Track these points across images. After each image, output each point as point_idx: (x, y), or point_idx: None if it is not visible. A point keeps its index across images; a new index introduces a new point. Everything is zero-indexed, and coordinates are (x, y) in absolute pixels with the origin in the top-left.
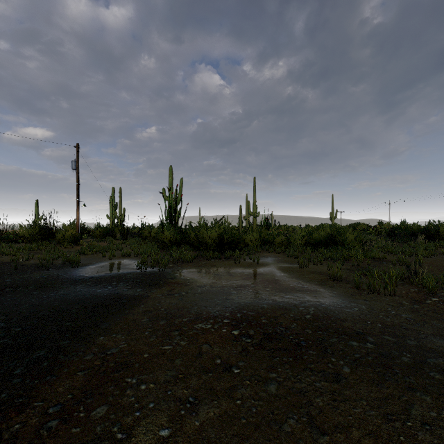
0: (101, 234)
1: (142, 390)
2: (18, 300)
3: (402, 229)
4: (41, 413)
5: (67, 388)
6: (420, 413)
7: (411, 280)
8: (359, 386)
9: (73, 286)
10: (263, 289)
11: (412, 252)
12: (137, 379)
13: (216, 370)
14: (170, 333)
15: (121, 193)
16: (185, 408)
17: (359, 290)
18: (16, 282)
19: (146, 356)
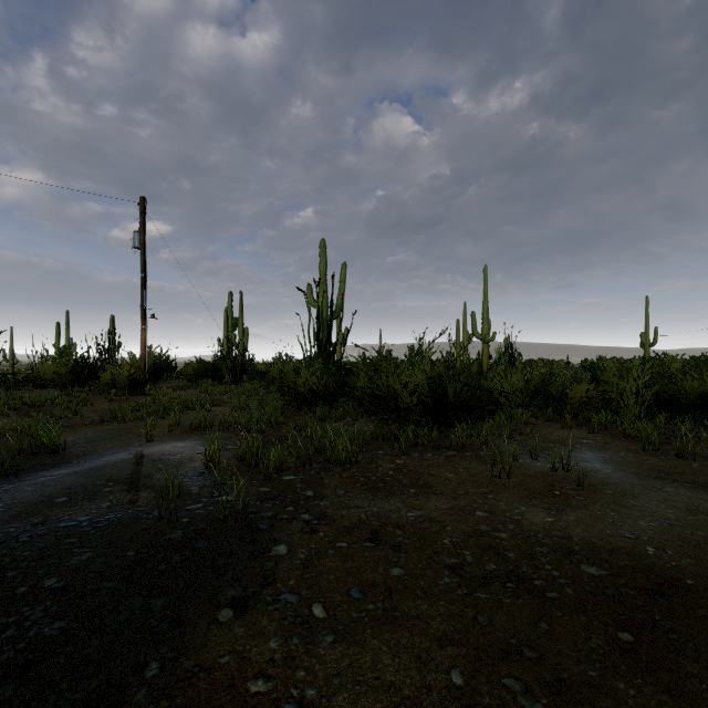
0: (196, 373)
1: None
2: None
3: None
4: None
5: None
6: None
7: None
8: None
9: None
10: None
11: None
12: None
13: None
14: None
15: (241, 301)
16: None
17: None
18: None
19: None
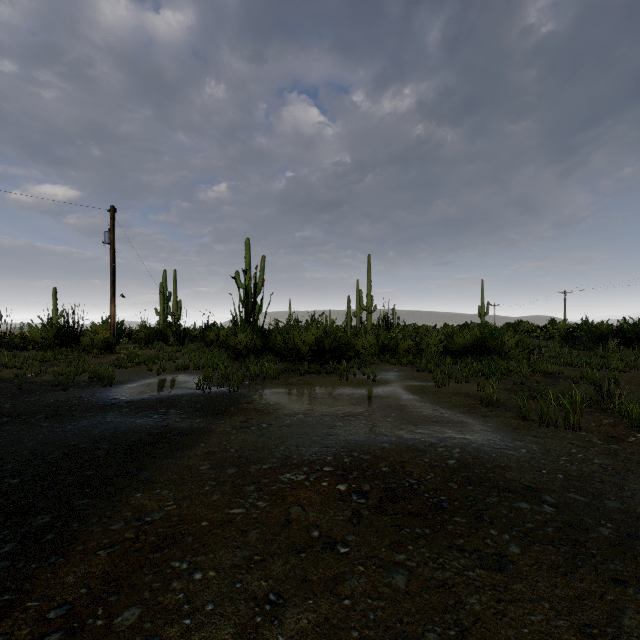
0: (147, 337)
1: (196, 582)
2: (18, 436)
3: (585, 330)
4: (37, 619)
5: (81, 576)
6: (638, 625)
7: (602, 406)
8: (536, 577)
9: (101, 414)
10: (383, 420)
11: (601, 364)
12: (189, 562)
13: (311, 549)
14: (242, 488)
15: (175, 278)
16: (263, 613)
17: (525, 421)
18: (19, 407)
19: (204, 525)
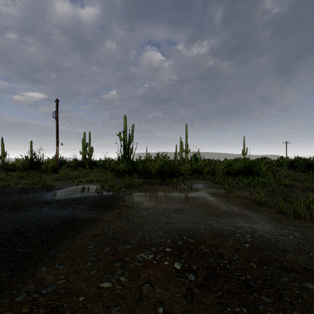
0: (75, 165)
1: None
2: None
3: (300, 162)
4: None
5: None
6: None
7: None
8: None
9: (40, 208)
10: (199, 213)
11: None
12: None
13: None
14: (112, 264)
15: (90, 136)
16: None
17: (283, 215)
18: None
19: (81, 300)
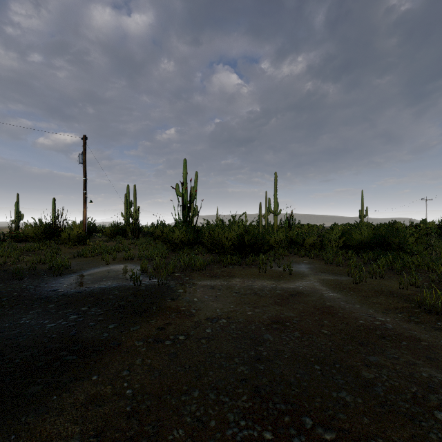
0: (112, 233)
1: None
2: None
3: None
4: None
5: None
6: None
7: None
8: None
9: (23, 312)
10: (318, 331)
11: None
12: None
13: None
14: None
15: (135, 190)
16: None
17: None
18: None
19: None
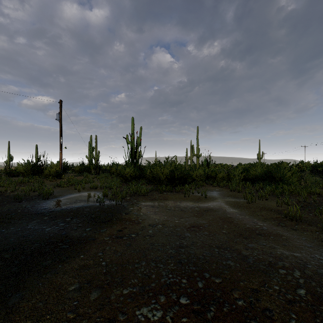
0: (80, 170)
1: None
2: None
3: None
4: None
5: None
6: None
7: None
8: None
9: (28, 221)
10: (219, 231)
11: None
12: None
13: None
14: None
15: (96, 139)
16: None
17: None
18: None
19: None
